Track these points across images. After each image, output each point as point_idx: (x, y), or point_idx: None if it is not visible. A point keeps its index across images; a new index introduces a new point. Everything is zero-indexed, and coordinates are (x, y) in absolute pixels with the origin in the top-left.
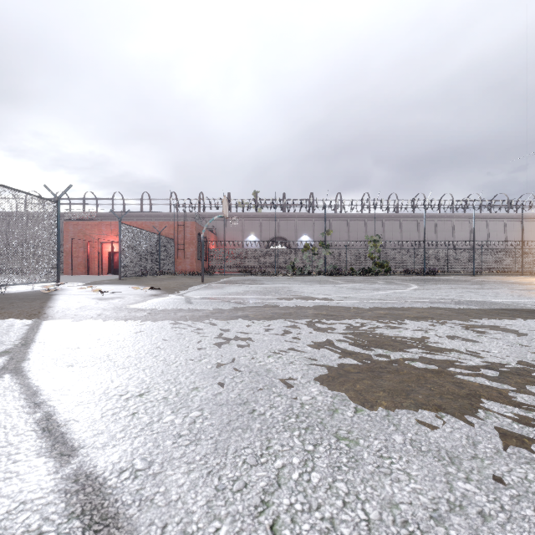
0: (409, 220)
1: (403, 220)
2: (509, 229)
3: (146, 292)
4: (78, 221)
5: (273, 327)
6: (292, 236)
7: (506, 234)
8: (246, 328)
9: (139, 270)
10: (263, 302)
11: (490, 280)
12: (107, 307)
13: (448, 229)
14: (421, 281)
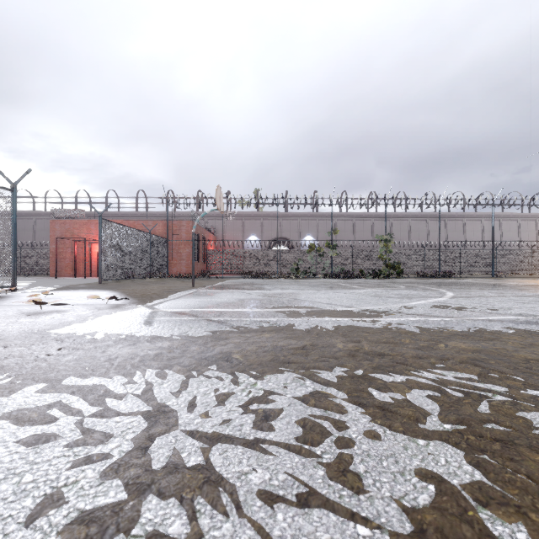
0: (418, 219)
1: (411, 219)
2: (523, 229)
3: (109, 302)
4: (65, 220)
5: (277, 402)
6: (295, 237)
7: (520, 234)
8: (214, 407)
9: (124, 272)
10: (261, 320)
11: (525, 284)
12: (14, 331)
13: (459, 229)
14: (447, 285)
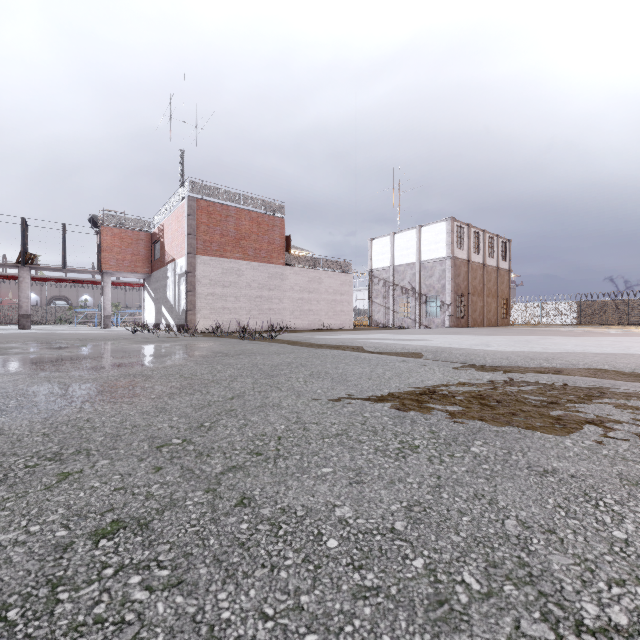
0: None
1: None
2: None
3: None
4: None
5: None
6: (73, 296)
7: None
8: None
9: None
10: None
11: None
12: None
13: None
14: None
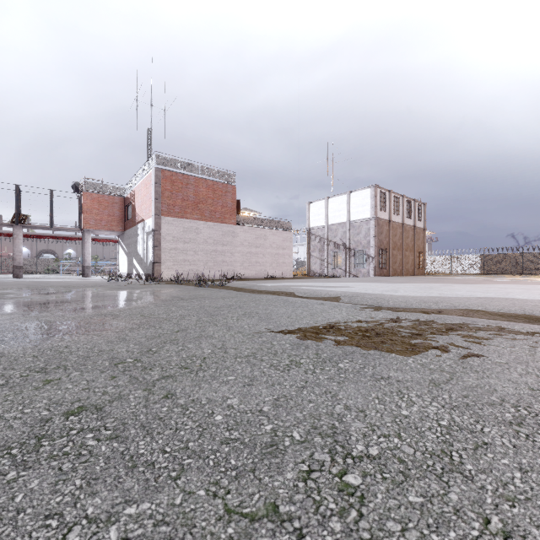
0: None
1: None
2: None
3: None
4: None
5: None
6: (59, 250)
7: None
8: None
9: None
10: None
11: None
12: None
13: None
14: None
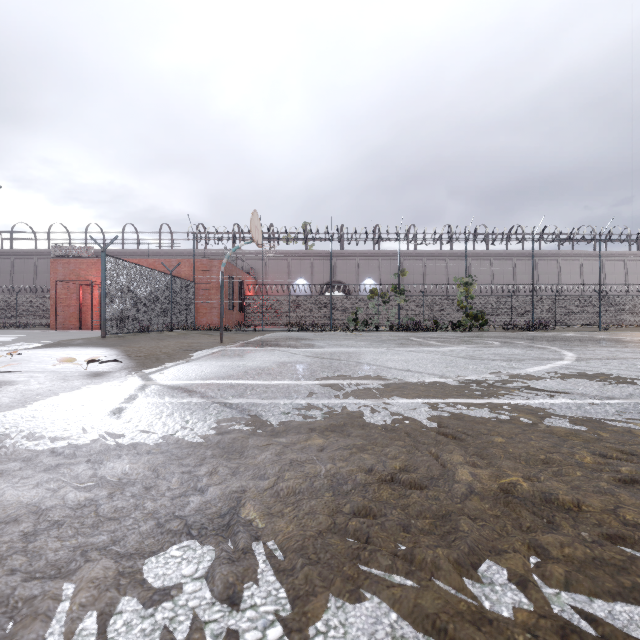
0: (502, 259)
1: (494, 259)
2: (631, 271)
3: (92, 368)
4: (69, 259)
5: None
6: (352, 280)
7: (628, 277)
8: None
9: (137, 324)
10: (308, 405)
11: None
12: None
13: (552, 271)
14: (552, 340)
